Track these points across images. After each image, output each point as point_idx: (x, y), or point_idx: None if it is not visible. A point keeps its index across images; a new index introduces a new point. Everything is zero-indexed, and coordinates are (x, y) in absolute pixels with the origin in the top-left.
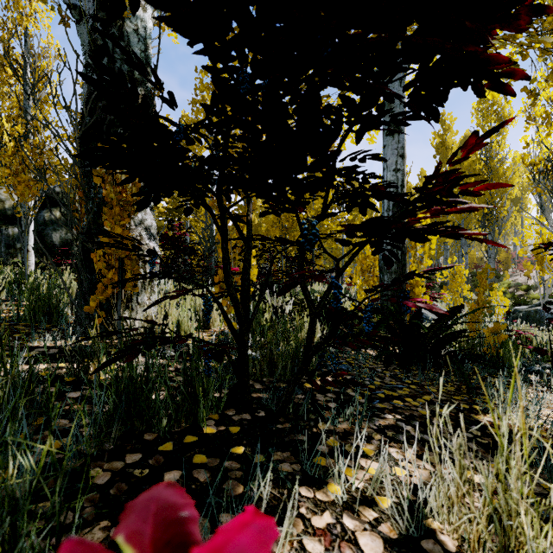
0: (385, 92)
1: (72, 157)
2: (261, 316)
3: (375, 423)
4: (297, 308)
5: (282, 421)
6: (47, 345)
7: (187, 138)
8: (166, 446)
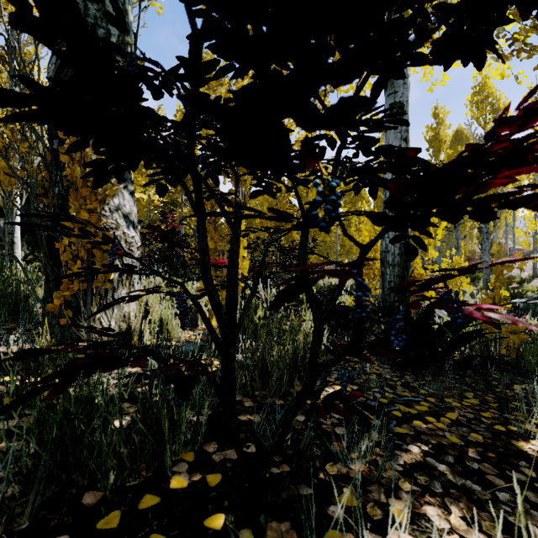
0: (423, 12)
1: (34, 132)
2: (253, 313)
3: (398, 461)
4: (292, 302)
5: (279, 460)
6: (2, 350)
7: (148, 83)
8: (110, 518)
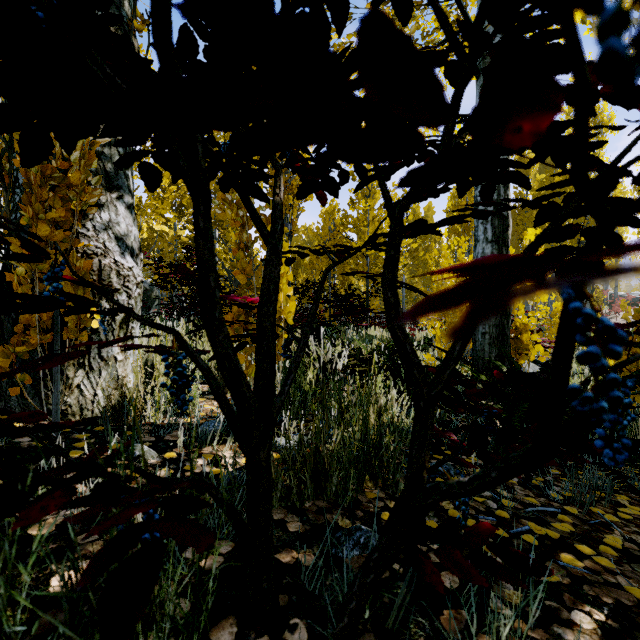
0: None
1: None
2: (302, 376)
3: None
4: (353, 361)
5: None
6: None
7: None
8: None
